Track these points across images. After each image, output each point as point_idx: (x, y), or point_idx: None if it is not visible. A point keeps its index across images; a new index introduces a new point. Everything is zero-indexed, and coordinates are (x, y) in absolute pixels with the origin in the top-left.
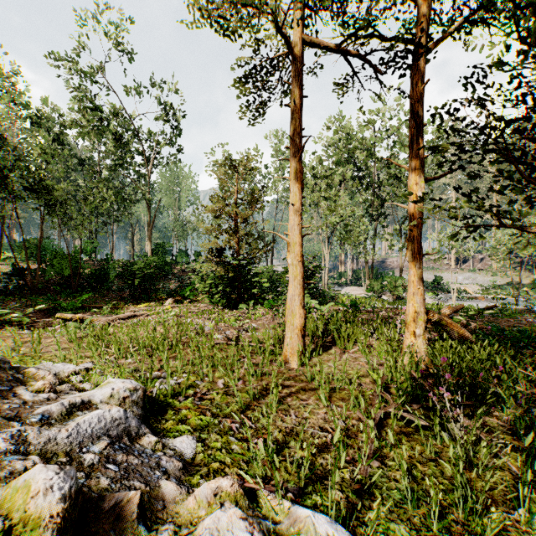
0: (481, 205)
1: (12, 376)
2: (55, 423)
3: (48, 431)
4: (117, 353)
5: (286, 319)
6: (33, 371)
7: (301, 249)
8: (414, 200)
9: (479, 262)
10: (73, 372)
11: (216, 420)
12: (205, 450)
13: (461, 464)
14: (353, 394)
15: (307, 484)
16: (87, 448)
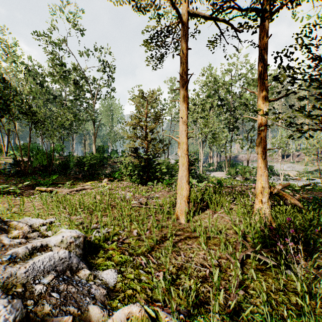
0: (310, 115)
1: (0, 227)
2: (20, 261)
3: (11, 268)
4: (71, 212)
5: (177, 191)
6: (15, 223)
7: (187, 146)
8: (262, 113)
9: (296, 157)
10: (42, 224)
11: (131, 257)
12: (123, 279)
13: (306, 297)
14: (222, 242)
15: (194, 307)
16: (39, 280)
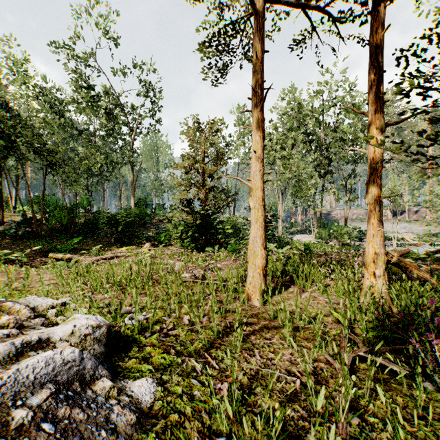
0: None
1: None
2: None
3: None
4: (96, 289)
5: (249, 259)
6: (10, 305)
7: (262, 193)
8: (376, 143)
9: (413, 214)
10: (50, 306)
11: (179, 358)
12: (165, 395)
13: None
14: (319, 335)
15: None
16: (26, 399)
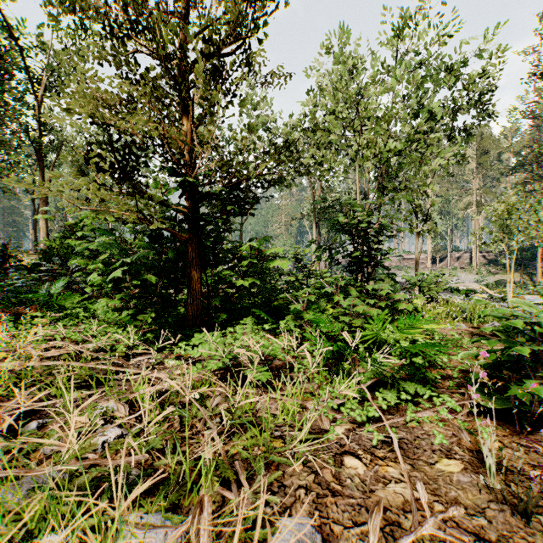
0: None
1: None
2: None
3: None
4: None
5: None
6: None
7: None
8: None
9: (456, 261)
10: None
11: None
12: None
13: None
14: None
15: None
16: None
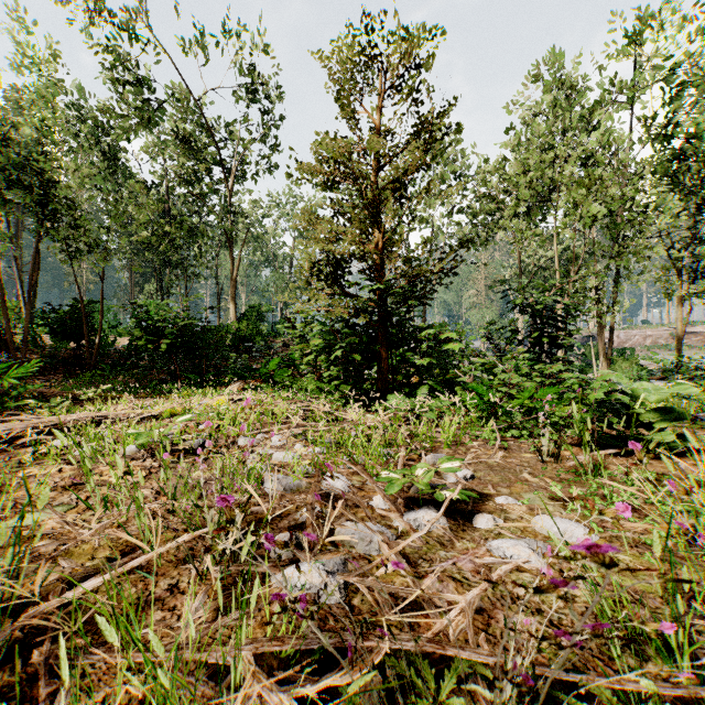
0: None
1: None
2: None
3: None
4: None
5: None
6: None
7: None
8: None
9: None
10: None
11: None
12: None
13: None
14: None
15: None
16: None
